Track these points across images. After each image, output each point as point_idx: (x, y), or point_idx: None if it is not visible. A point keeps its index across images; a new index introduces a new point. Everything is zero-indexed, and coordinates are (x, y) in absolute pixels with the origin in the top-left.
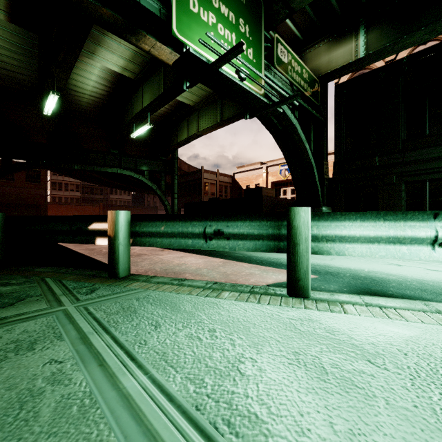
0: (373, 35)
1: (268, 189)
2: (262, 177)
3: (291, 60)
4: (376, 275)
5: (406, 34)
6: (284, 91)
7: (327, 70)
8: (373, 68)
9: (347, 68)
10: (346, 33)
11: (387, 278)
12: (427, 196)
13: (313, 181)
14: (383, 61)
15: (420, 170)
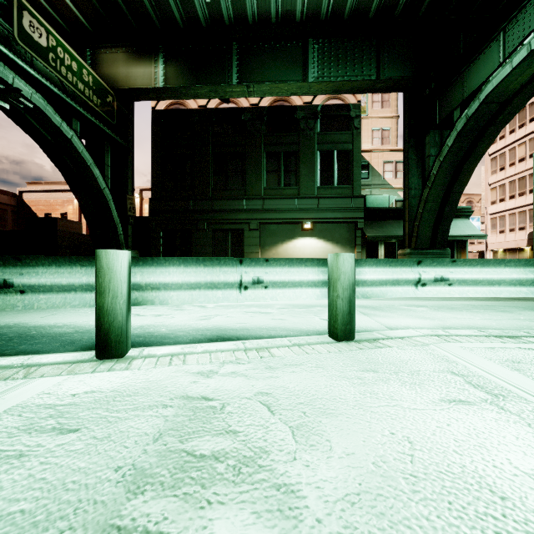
0: (171, 69)
1: (71, 222)
2: (72, 203)
3: (57, 47)
4: (52, 331)
5: (198, 83)
6: (45, 85)
7: (125, 86)
8: (188, 106)
9: (147, 93)
10: (146, 53)
11: (58, 332)
12: (229, 244)
13: (110, 218)
14: (197, 104)
15: (224, 219)
